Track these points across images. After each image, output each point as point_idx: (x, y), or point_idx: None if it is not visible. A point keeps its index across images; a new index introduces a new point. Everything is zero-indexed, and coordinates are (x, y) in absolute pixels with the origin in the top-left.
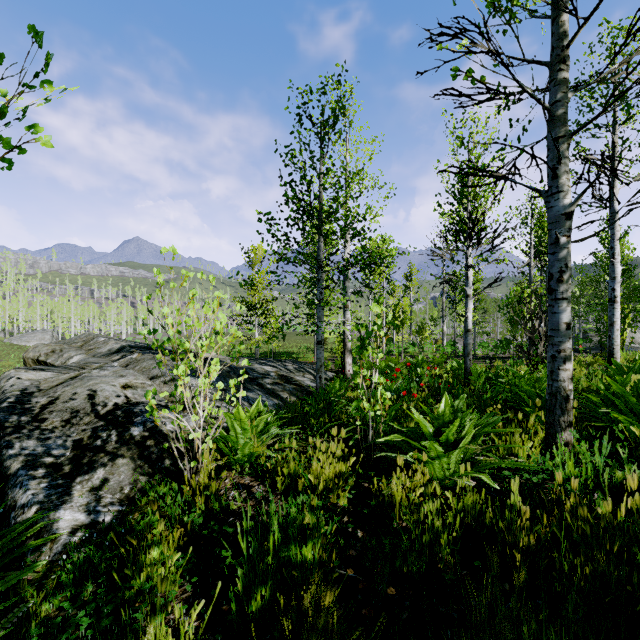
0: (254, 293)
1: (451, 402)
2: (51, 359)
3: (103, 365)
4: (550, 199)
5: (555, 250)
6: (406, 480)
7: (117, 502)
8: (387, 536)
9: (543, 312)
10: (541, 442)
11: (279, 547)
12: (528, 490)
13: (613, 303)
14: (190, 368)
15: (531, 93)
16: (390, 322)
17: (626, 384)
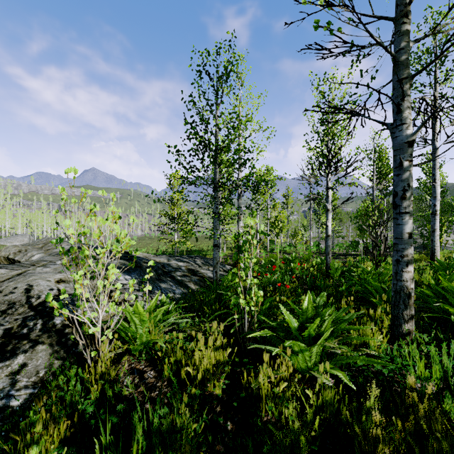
0: (174, 208)
1: (313, 298)
2: (18, 257)
3: (47, 263)
4: (395, 130)
5: (399, 172)
6: (271, 376)
7: (31, 385)
8: (251, 437)
9: (384, 222)
10: (387, 331)
11: (145, 453)
12: (379, 380)
13: (434, 215)
14: (89, 272)
15: (379, 42)
16: (262, 232)
17: (452, 280)
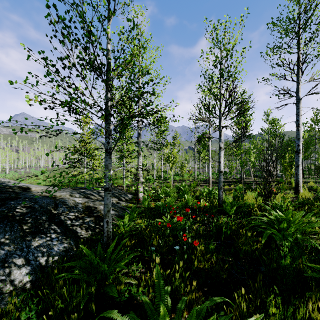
0: (84, 145)
1: None
2: None
3: None
4: None
5: None
6: None
7: None
8: None
9: (274, 160)
10: None
11: None
12: None
13: (298, 153)
14: None
15: None
16: None
17: None
